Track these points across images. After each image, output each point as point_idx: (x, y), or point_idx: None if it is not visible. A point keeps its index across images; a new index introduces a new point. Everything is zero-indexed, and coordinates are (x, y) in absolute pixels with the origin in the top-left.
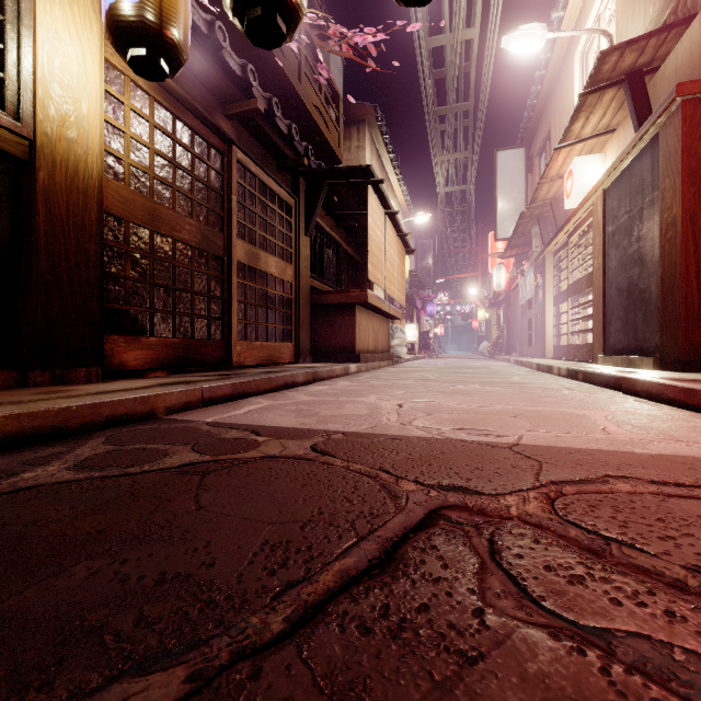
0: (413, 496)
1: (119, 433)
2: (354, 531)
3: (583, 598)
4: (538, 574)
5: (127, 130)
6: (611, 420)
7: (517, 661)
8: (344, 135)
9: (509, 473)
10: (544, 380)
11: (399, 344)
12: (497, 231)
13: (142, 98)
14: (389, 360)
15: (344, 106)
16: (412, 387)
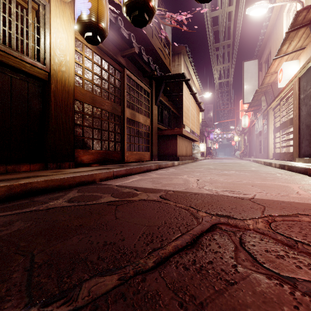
0: (205, 218)
1: (82, 188)
2: (179, 231)
3: (283, 264)
4: (262, 253)
5: (83, 65)
6: (301, 188)
7: (251, 286)
8: (172, 59)
9: (249, 210)
10: (267, 169)
11: (197, 152)
12: (244, 99)
13: (89, 51)
14: (192, 160)
15: (172, 47)
16: (203, 172)
